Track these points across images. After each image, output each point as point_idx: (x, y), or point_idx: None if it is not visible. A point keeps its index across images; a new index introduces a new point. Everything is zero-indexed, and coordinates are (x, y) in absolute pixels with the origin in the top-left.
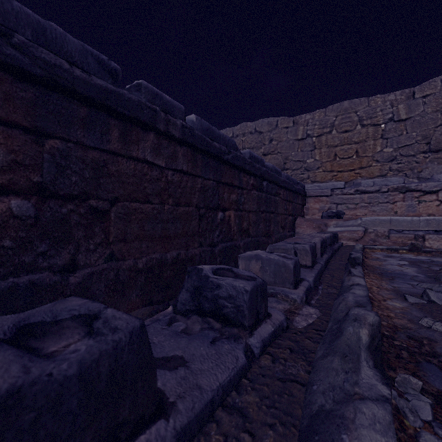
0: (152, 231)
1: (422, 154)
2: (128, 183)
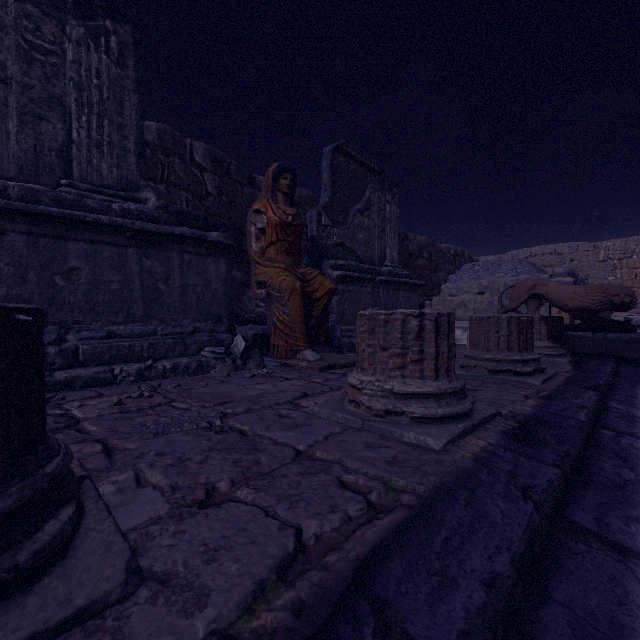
0: None
1: None
2: None
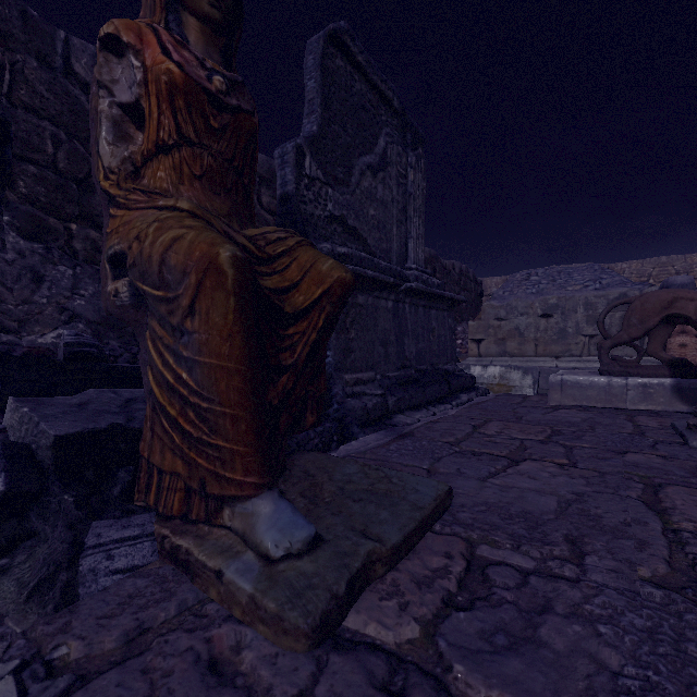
0: None
1: None
2: None
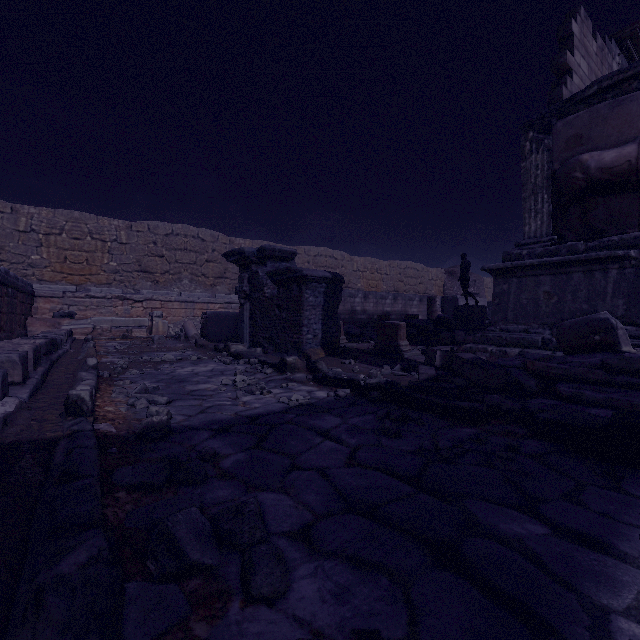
0: None
1: (137, 272)
2: None
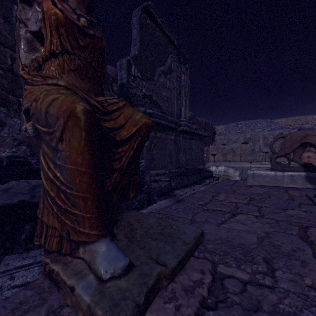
0: None
1: None
2: None
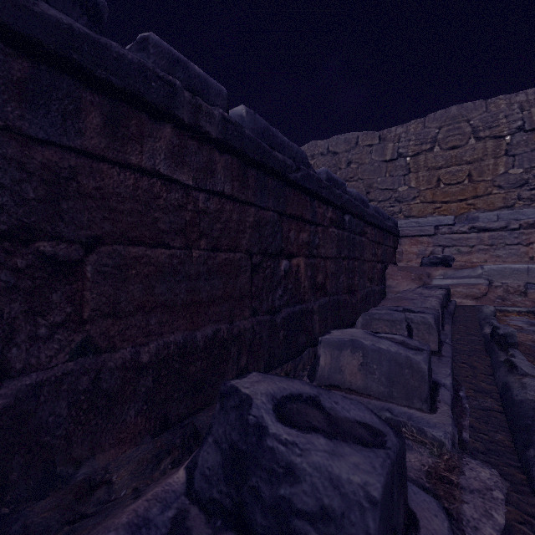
0: (169, 295)
1: None
2: (121, 211)
